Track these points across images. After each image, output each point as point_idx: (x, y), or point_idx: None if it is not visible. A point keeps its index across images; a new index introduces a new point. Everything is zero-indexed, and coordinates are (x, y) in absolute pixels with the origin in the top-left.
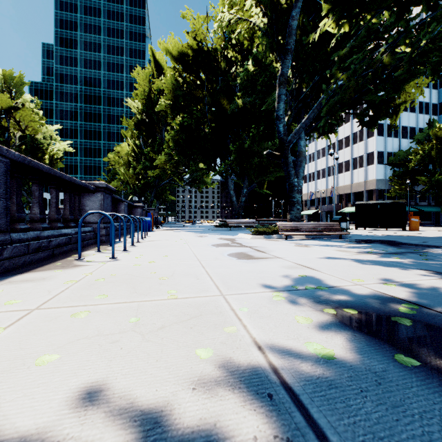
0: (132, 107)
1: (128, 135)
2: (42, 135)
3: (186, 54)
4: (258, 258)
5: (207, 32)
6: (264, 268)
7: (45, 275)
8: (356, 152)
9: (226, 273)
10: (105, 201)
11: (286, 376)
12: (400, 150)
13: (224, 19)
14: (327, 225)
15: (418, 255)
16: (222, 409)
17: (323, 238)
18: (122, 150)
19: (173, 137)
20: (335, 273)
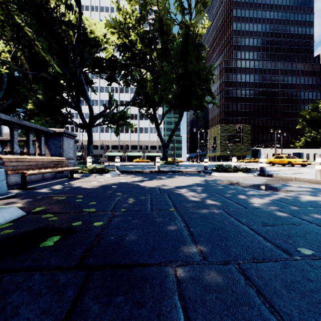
0: None
1: None
2: None
3: None
4: None
5: None
6: None
7: None
8: None
9: None
10: None
11: None
12: None
13: None
14: None
15: None
16: None
17: None
18: None
19: None
20: None
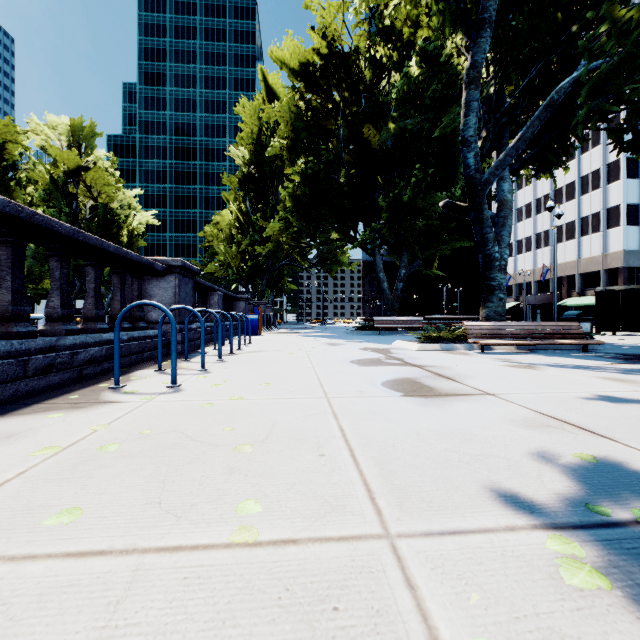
0: (236, 157)
1: (231, 198)
2: (118, 203)
3: (310, 64)
4: (446, 395)
5: (343, 27)
6: (471, 424)
7: (22, 425)
8: (586, 208)
9: (387, 436)
10: (182, 288)
11: None
12: None
13: None
14: (558, 327)
15: None
16: None
17: (550, 350)
18: (223, 219)
19: (290, 192)
20: None
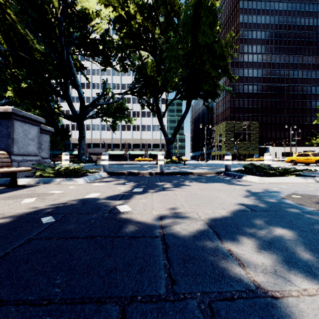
0: None
1: None
2: None
3: None
4: None
5: None
6: None
7: None
8: None
9: None
10: None
11: None
12: None
13: None
14: None
15: None
16: None
17: None
18: None
19: None
20: None
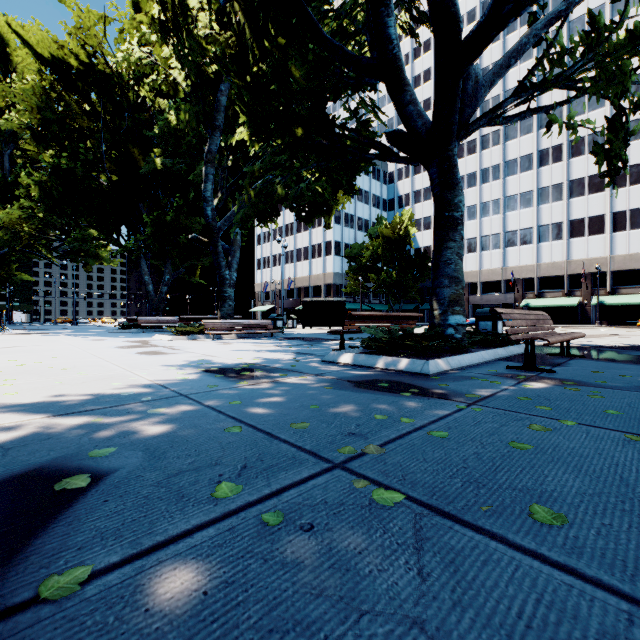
0: None
1: None
2: None
3: (65, 58)
4: (170, 354)
5: (105, 39)
6: (172, 358)
7: None
8: (315, 239)
9: (133, 363)
10: None
11: (160, 383)
12: (355, 243)
13: (134, 57)
14: (260, 323)
15: (309, 345)
16: (128, 389)
17: (255, 337)
18: None
19: (38, 183)
20: (229, 357)
